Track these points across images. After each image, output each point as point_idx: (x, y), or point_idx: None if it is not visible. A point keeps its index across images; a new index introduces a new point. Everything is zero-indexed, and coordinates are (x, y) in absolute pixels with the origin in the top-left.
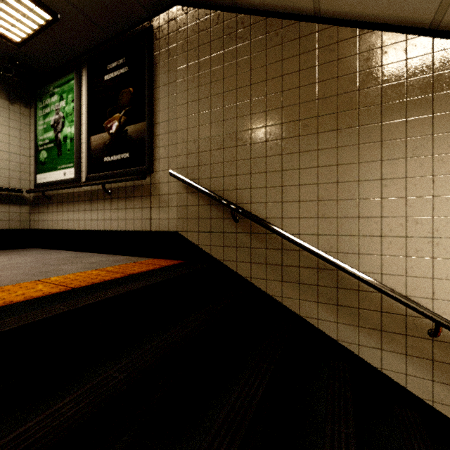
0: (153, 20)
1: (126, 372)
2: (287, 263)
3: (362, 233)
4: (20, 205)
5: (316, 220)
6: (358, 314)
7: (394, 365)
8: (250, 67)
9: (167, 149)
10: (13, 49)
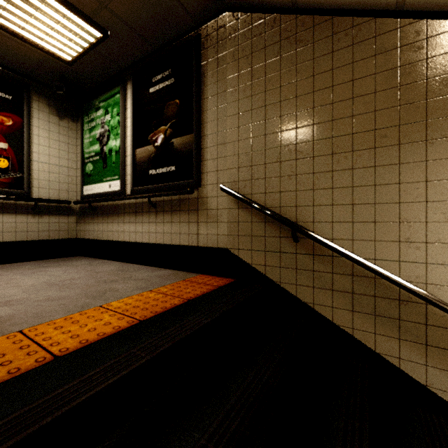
0: (201, 29)
1: (221, 442)
2: (360, 291)
3: None
4: (68, 216)
5: (397, 244)
6: None
7: None
8: (313, 73)
9: (216, 162)
10: (64, 68)
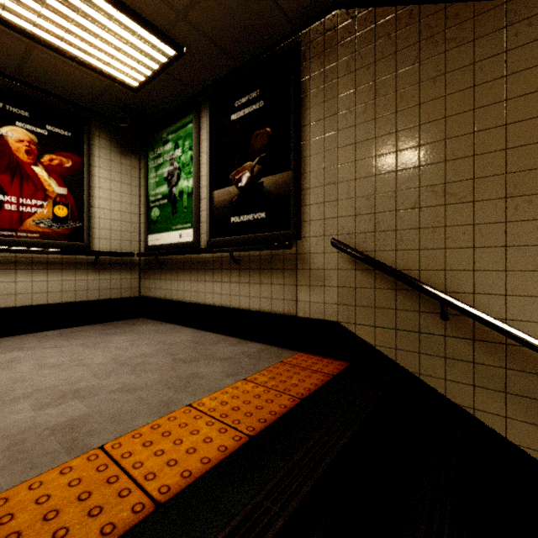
0: (300, 35)
1: None
2: None
3: None
4: (130, 270)
5: None
6: None
7: None
8: (473, 83)
9: (322, 207)
10: (129, 96)
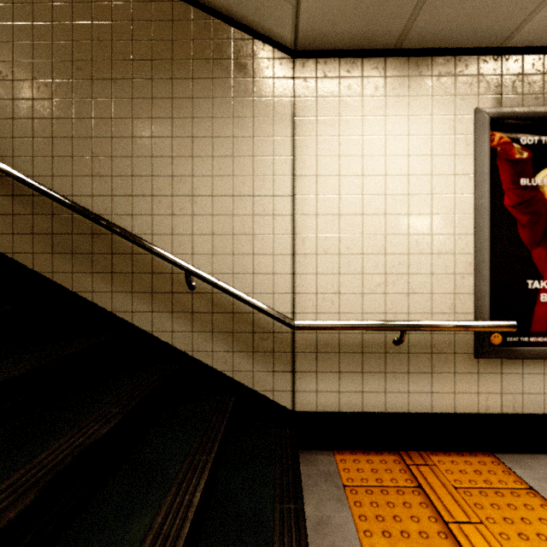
0: None
1: None
2: (59, 230)
3: (135, 193)
4: None
5: (90, 179)
6: (132, 279)
7: (163, 325)
8: None
9: None
10: None
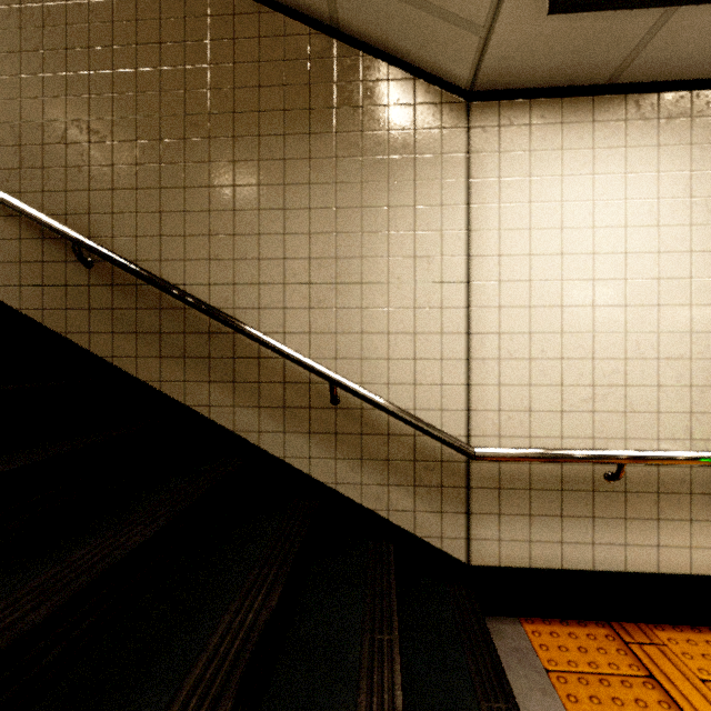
0: None
1: None
2: (169, 328)
3: (263, 281)
4: None
5: (207, 263)
6: (258, 391)
7: (298, 449)
8: (112, 18)
9: None
10: None
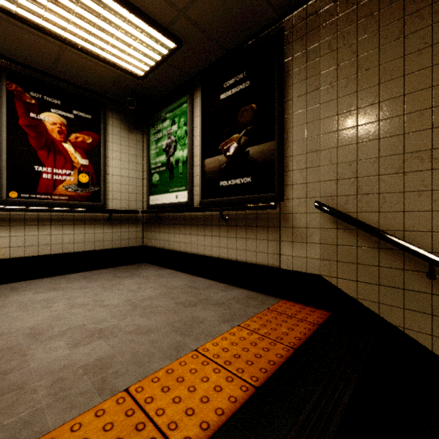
0: (284, 21)
1: None
2: None
3: None
4: (136, 224)
5: None
6: None
7: None
8: None
9: (305, 173)
10: (136, 83)
